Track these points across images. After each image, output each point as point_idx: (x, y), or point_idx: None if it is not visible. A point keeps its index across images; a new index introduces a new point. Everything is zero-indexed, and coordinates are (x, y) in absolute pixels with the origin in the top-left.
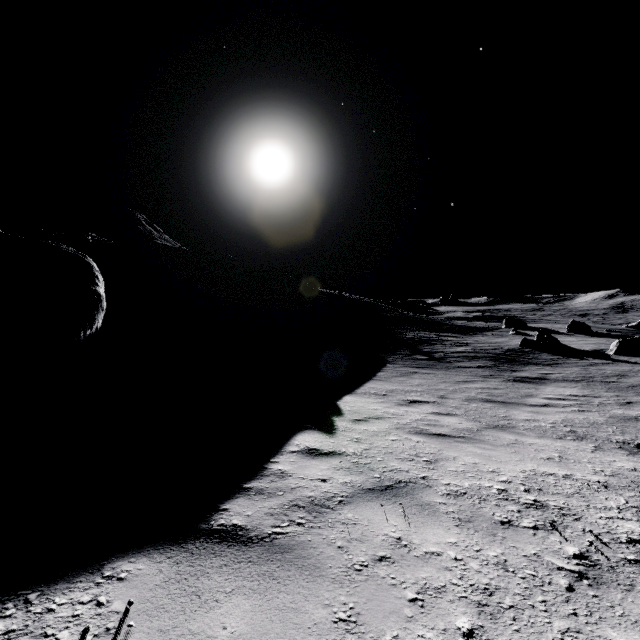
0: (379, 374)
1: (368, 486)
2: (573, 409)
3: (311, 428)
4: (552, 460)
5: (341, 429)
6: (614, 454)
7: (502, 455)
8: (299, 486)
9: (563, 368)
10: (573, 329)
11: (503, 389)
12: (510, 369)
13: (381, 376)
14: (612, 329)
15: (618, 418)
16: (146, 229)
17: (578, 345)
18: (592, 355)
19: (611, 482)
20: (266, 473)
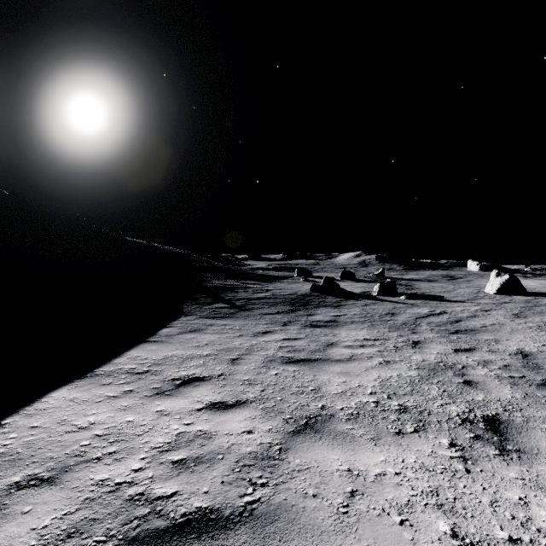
0: (162, 331)
1: None
2: (379, 361)
3: None
4: None
5: None
6: (494, 466)
7: None
8: None
9: (347, 309)
10: (344, 276)
11: (303, 339)
12: (306, 313)
13: (162, 334)
14: (366, 276)
15: (426, 369)
16: None
17: (351, 288)
18: (363, 296)
19: None
20: None
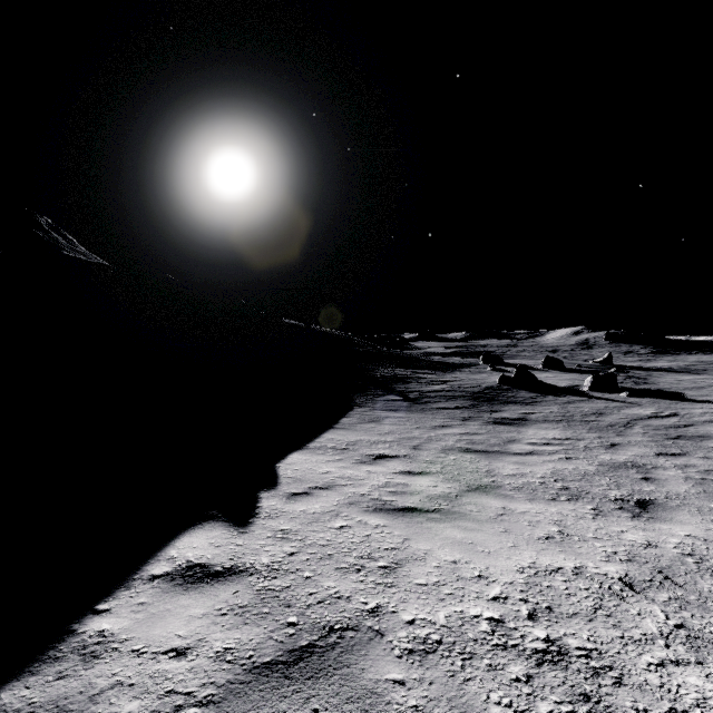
0: (343, 420)
1: (267, 655)
2: (560, 456)
3: (215, 517)
4: (553, 540)
5: (264, 514)
6: (618, 519)
7: (490, 539)
8: (116, 683)
9: (542, 407)
10: (548, 365)
11: (484, 434)
12: (490, 409)
13: (345, 423)
14: (582, 365)
15: (608, 466)
16: (49, 236)
17: (554, 381)
18: (568, 392)
19: (633, 574)
20: (62, 650)
